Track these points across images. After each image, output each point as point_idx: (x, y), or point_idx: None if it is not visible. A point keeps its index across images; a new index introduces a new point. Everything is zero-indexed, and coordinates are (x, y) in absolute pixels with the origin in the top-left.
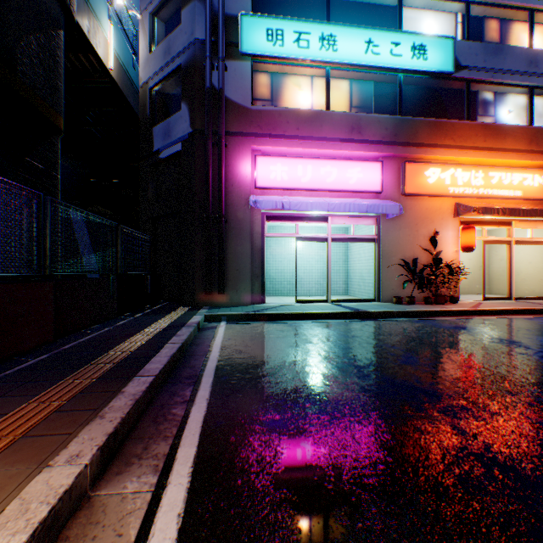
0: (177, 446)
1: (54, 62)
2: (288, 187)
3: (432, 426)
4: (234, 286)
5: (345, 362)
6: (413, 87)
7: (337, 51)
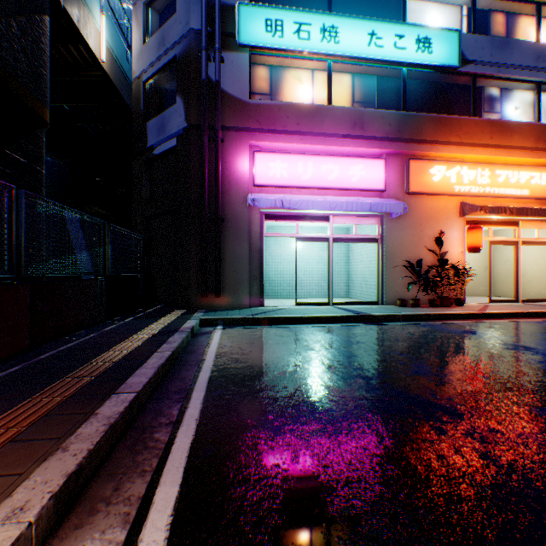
0: (156, 485)
1: (38, 49)
2: (287, 185)
3: (459, 454)
4: (231, 288)
5: (352, 373)
6: (417, 82)
7: (339, 43)
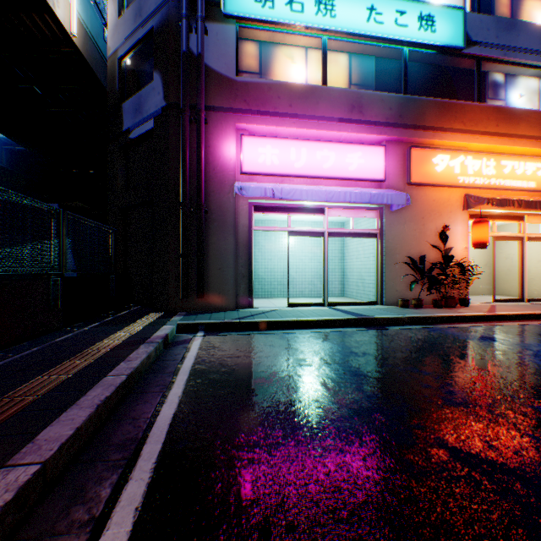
0: None
1: None
2: (279, 173)
3: None
4: (216, 287)
5: (366, 404)
6: (418, 65)
7: (335, 17)
